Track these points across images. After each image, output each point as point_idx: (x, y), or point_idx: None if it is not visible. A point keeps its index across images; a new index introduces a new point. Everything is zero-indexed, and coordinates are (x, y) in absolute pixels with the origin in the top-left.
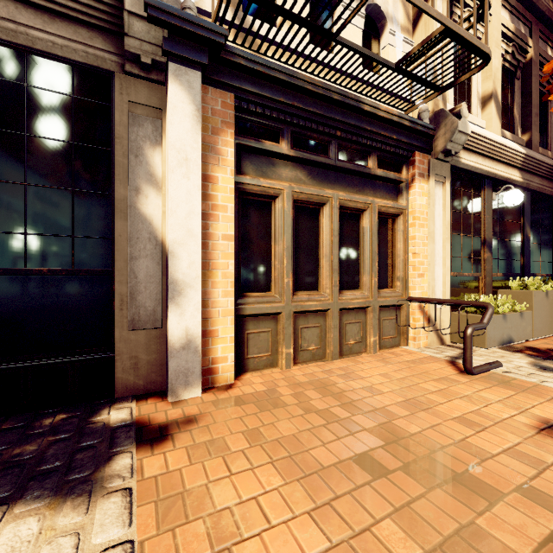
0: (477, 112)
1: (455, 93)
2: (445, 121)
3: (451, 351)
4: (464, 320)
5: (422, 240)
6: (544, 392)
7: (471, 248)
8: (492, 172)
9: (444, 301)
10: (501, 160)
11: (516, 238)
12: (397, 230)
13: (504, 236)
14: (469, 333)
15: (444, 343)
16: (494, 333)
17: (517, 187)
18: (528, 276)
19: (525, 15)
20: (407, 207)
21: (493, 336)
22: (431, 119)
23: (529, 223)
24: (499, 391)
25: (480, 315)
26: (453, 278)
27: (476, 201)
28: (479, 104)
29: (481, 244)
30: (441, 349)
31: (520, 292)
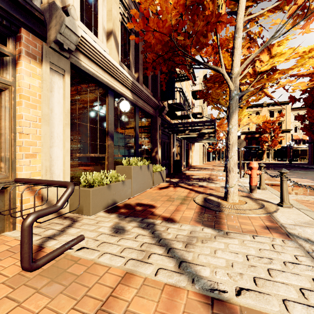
0: (103, 40)
1: (83, 13)
2: (56, 13)
3: (58, 226)
4: (78, 194)
5: (32, 121)
6: (92, 275)
7: (97, 136)
8: (111, 84)
9: (40, 181)
10: (117, 78)
11: (131, 134)
12: (1, 106)
13: (123, 131)
14: (26, 224)
15: (63, 215)
16: (99, 201)
17: (131, 103)
18: (138, 156)
19: (135, 1)
20: (14, 84)
21: (98, 204)
22: (47, 9)
23: (138, 126)
24: (36, 302)
25: (87, 189)
26: (80, 158)
27: (102, 103)
28: (105, 36)
29: (106, 134)
30: (51, 225)
31: (126, 167)
